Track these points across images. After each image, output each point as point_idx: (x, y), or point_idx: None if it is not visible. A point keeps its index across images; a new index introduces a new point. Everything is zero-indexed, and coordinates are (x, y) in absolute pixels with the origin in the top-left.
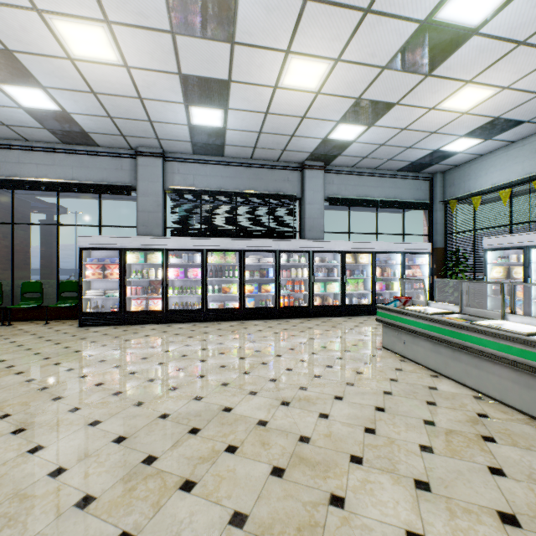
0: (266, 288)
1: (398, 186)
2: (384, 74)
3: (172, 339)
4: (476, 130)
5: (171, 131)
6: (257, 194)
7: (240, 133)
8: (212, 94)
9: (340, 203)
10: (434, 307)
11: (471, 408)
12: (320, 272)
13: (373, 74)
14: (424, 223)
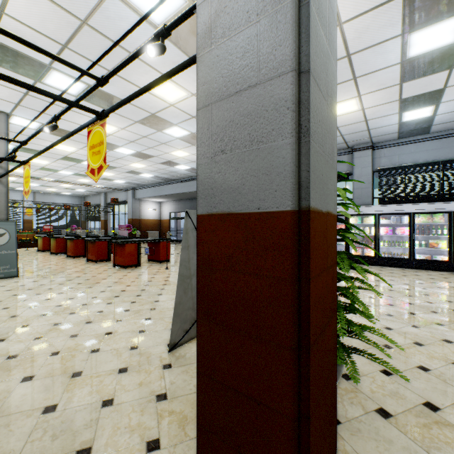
0: None
1: None
2: None
3: (389, 275)
4: None
5: (382, 130)
6: None
7: (450, 114)
8: (425, 100)
9: None
10: None
11: None
12: None
13: None
14: None
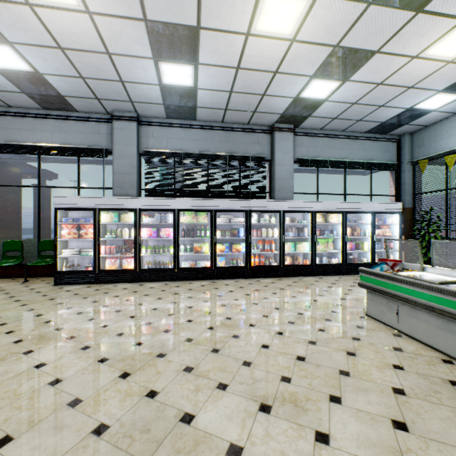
0: (237, 247)
1: (366, 147)
2: (369, 11)
3: (140, 301)
4: None
5: (143, 92)
6: (228, 156)
7: (211, 93)
8: (181, 45)
9: (309, 164)
10: (432, 273)
11: None
12: (290, 232)
13: (357, 13)
14: (390, 184)
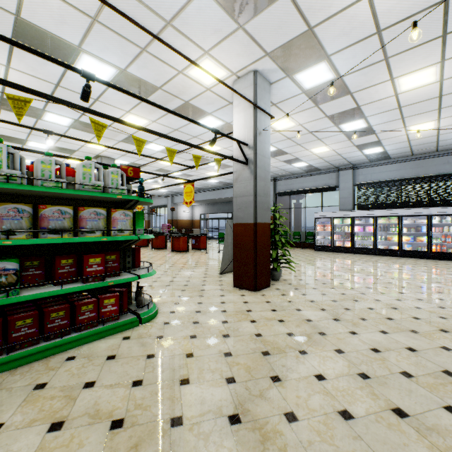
0: (420, 239)
1: None
2: None
3: (352, 257)
4: None
5: (355, 158)
6: (417, 178)
7: (396, 150)
8: (372, 145)
9: None
10: None
11: None
12: None
13: None
14: None
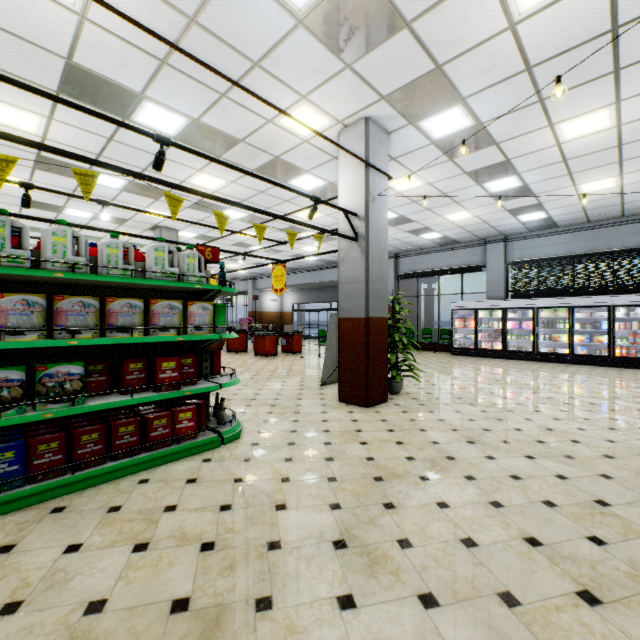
0: (598, 339)
1: None
2: None
3: (503, 364)
4: None
5: (507, 227)
6: (595, 254)
7: (565, 215)
8: (530, 209)
9: None
10: None
11: None
12: None
13: None
14: None
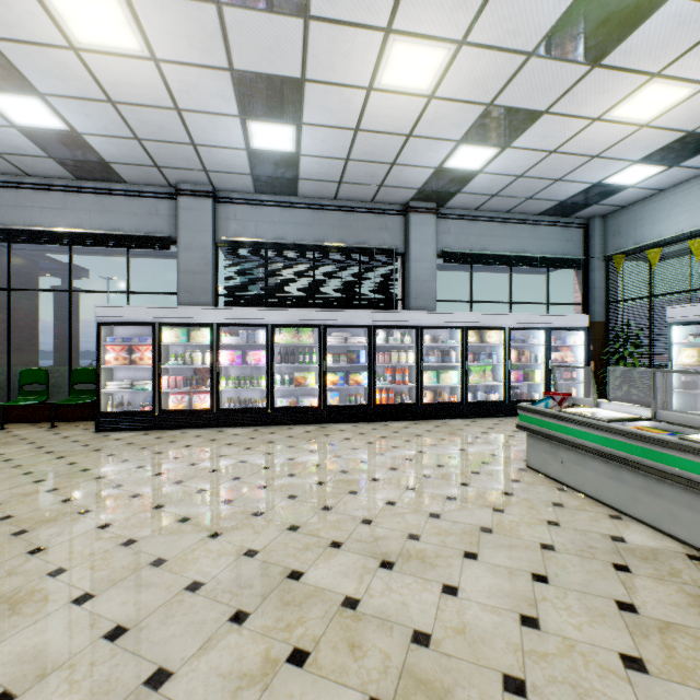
0: (356, 378)
1: (539, 236)
2: (530, 64)
3: (222, 452)
4: (659, 152)
5: (223, 158)
6: (343, 248)
7: (320, 161)
8: (278, 101)
9: (459, 259)
10: (607, 409)
11: (689, 578)
12: (431, 356)
13: (514, 66)
14: (575, 287)
